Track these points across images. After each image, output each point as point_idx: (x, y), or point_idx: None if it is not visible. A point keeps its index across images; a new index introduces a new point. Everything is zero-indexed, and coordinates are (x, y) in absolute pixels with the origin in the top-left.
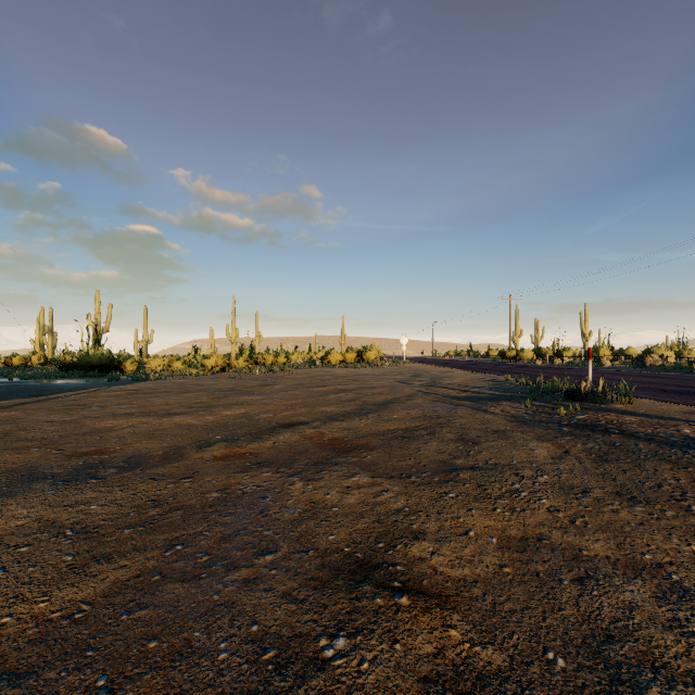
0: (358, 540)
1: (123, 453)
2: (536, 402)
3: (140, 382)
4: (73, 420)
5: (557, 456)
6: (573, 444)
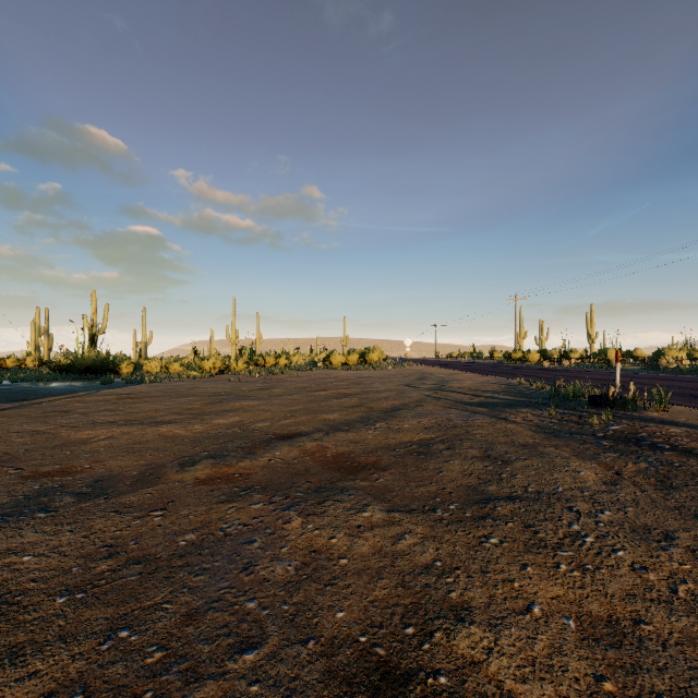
0: (378, 620)
1: (90, 473)
2: (559, 409)
3: (134, 385)
4: (47, 430)
5: (609, 481)
6: (623, 464)
